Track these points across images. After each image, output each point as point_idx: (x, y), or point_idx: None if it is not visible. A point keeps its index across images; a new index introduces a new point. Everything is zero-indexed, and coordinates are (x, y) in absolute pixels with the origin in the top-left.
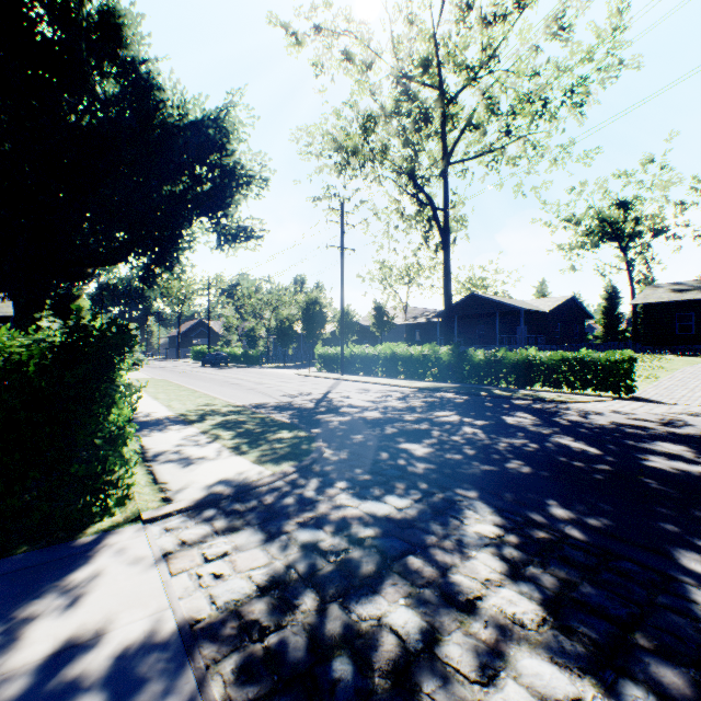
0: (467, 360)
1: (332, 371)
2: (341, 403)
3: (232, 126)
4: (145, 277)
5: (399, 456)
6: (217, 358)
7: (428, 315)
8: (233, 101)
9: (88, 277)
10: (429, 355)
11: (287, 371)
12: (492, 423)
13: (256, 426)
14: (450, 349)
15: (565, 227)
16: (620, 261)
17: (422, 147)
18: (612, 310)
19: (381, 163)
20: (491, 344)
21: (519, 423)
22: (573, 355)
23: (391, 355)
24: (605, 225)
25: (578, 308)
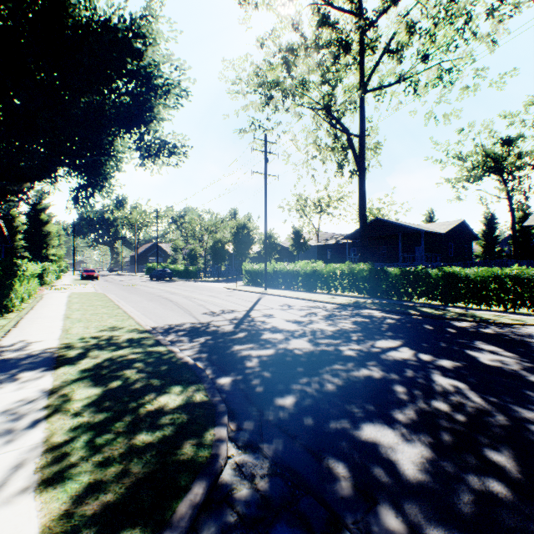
0: (385, 276)
1: (257, 285)
2: (263, 325)
3: (150, 32)
4: (76, 197)
5: (374, 481)
6: (162, 273)
7: (337, 238)
8: (155, 15)
9: (12, 194)
10: (347, 271)
11: (218, 285)
12: (465, 365)
13: (141, 374)
14: (368, 266)
15: (454, 163)
16: (500, 191)
17: (339, 79)
18: (491, 233)
19: (301, 98)
20: (392, 261)
21: (503, 365)
22: (506, 272)
23: (310, 271)
24: (489, 160)
25: (467, 231)
